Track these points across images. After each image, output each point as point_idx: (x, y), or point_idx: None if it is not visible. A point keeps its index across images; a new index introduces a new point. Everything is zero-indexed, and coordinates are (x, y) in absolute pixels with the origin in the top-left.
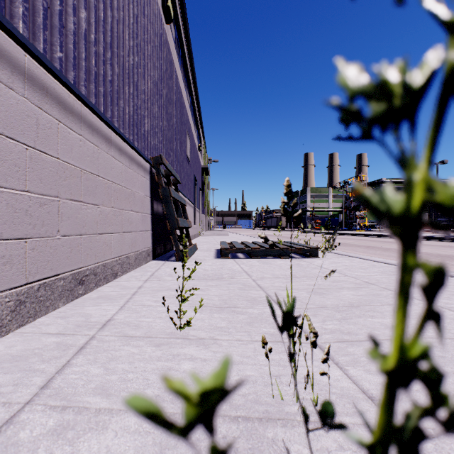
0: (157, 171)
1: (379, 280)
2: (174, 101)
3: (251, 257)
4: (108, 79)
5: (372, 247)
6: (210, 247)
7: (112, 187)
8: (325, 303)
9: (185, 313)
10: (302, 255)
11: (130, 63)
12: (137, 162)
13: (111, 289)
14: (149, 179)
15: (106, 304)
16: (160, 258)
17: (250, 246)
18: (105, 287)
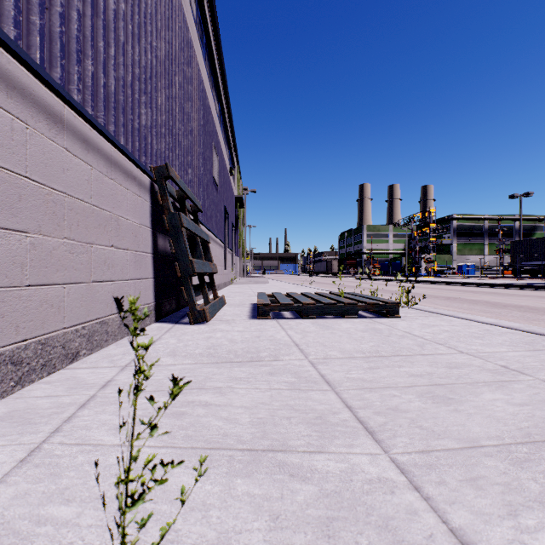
0: (161, 188)
1: (523, 363)
2: (193, 99)
3: (302, 316)
4: (53, 7)
5: (454, 299)
6: (244, 299)
7: (65, 203)
8: (470, 431)
9: (146, 522)
10: (374, 312)
11: (108, 5)
12: (124, 170)
13: (48, 389)
14: (149, 200)
15: (2, 442)
16: (168, 319)
17: (300, 300)
18: (40, 385)
